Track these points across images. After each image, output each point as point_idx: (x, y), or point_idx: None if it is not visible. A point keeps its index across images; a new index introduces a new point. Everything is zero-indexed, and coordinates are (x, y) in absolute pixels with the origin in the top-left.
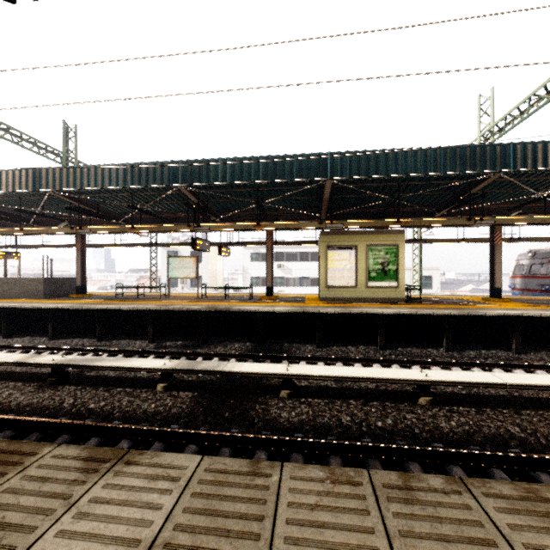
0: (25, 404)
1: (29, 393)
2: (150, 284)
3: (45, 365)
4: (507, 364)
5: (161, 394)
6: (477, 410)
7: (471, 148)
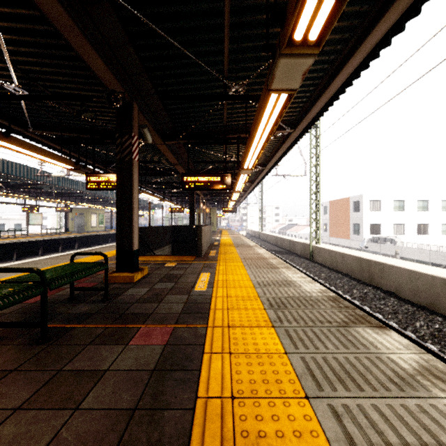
0: None
1: None
2: None
3: None
4: None
5: None
6: None
7: None
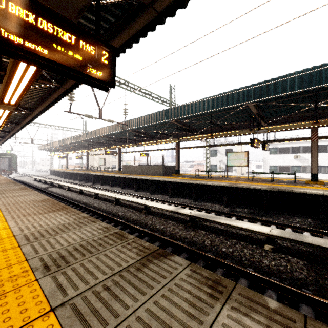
0: (183, 237)
1: (182, 230)
2: (206, 169)
3: (187, 215)
4: None
5: (272, 254)
6: None
7: None
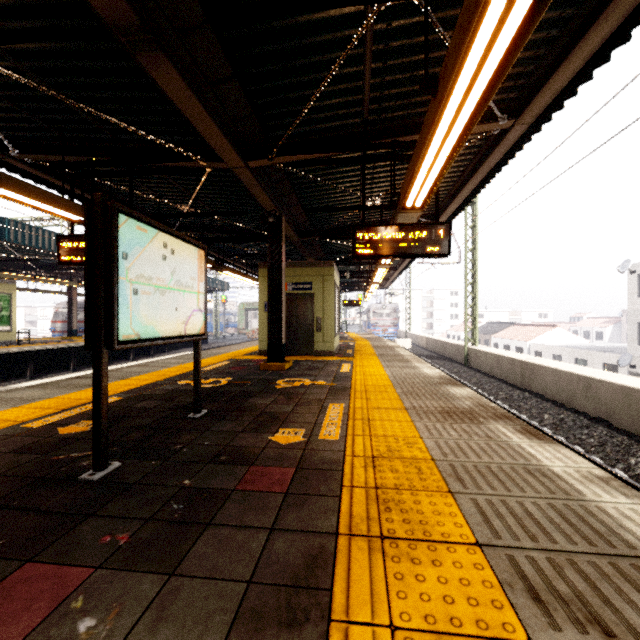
0: None
1: None
2: None
3: None
4: None
5: None
6: None
7: None
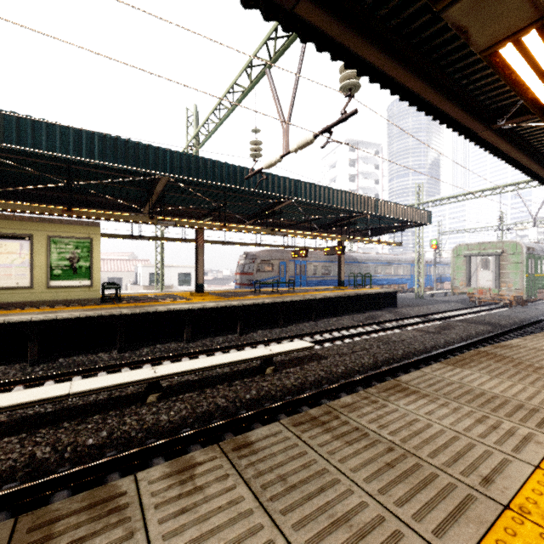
0: None
1: None
2: None
3: None
4: (159, 358)
5: None
6: (29, 435)
7: (130, 143)
